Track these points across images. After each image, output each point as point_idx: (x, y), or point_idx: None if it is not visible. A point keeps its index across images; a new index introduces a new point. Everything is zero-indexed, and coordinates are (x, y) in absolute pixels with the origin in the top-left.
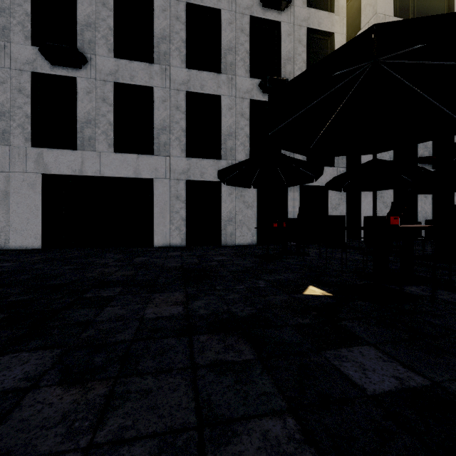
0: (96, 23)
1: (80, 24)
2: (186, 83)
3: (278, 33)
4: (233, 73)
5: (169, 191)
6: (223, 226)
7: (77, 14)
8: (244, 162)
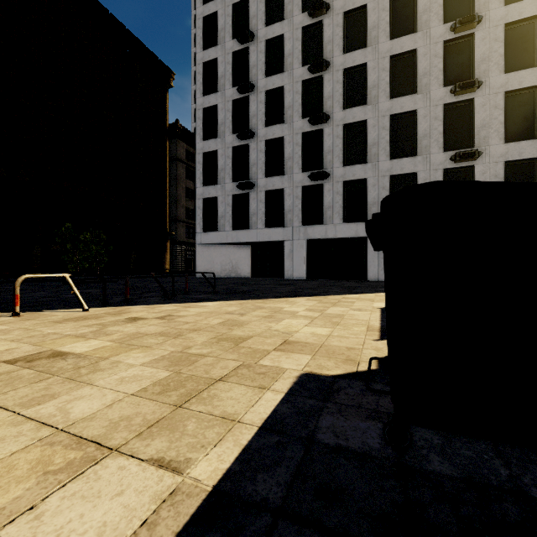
0: (333, 149)
1: (324, 153)
2: (389, 170)
3: (472, 106)
4: (427, 152)
5: None
6: None
7: (323, 148)
8: None
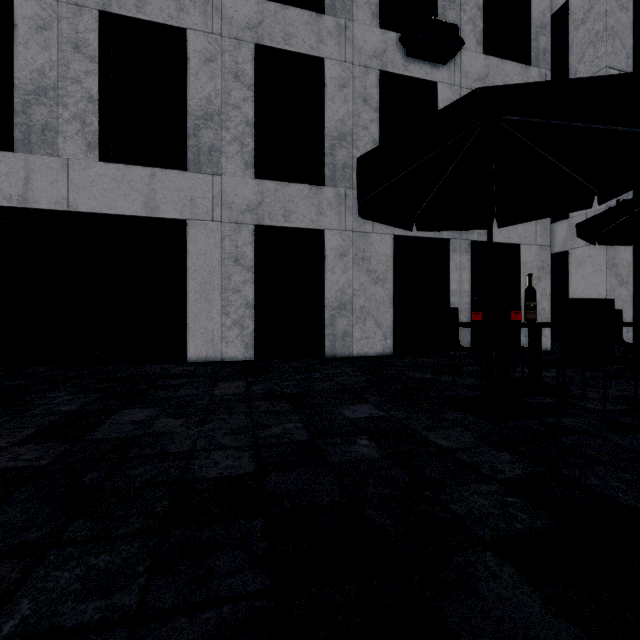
0: None
1: None
2: (254, 26)
3: None
4: (348, 15)
5: (219, 246)
6: (328, 318)
7: None
8: (480, 94)
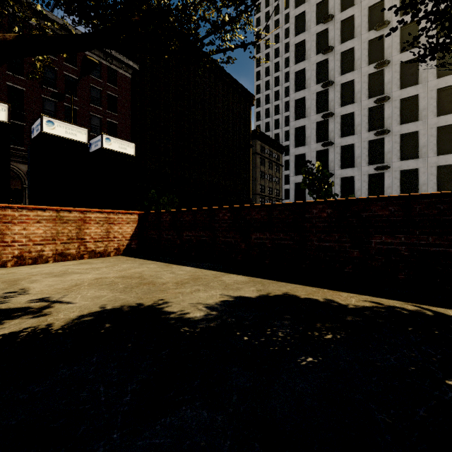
0: (392, 150)
1: (385, 153)
2: (436, 162)
3: None
4: None
5: None
6: None
7: (384, 150)
8: None
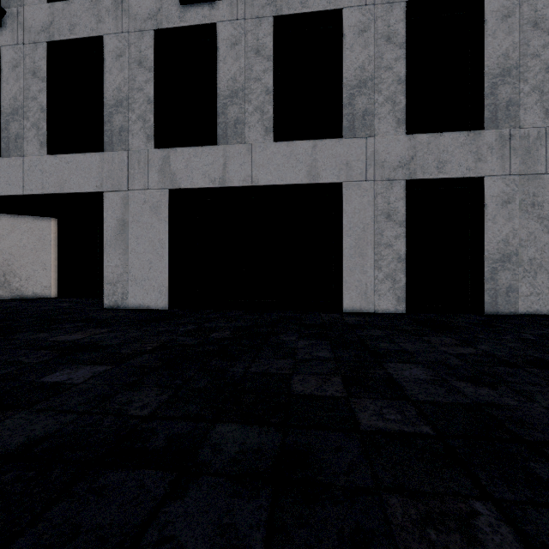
0: None
1: None
2: None
3: None
4: None
5: (372, 204)
6: (488, 272)
7: None
8: None
